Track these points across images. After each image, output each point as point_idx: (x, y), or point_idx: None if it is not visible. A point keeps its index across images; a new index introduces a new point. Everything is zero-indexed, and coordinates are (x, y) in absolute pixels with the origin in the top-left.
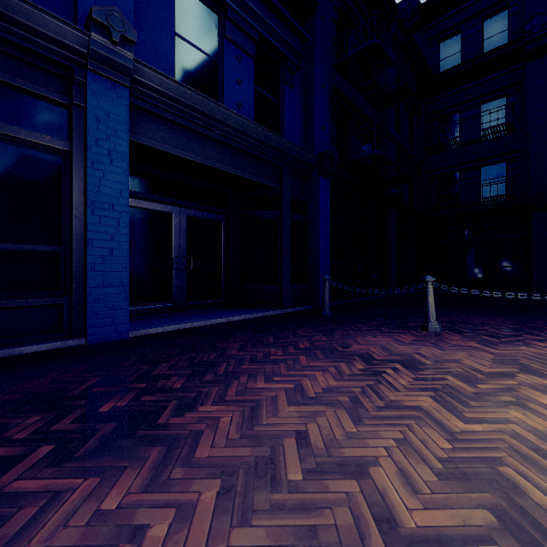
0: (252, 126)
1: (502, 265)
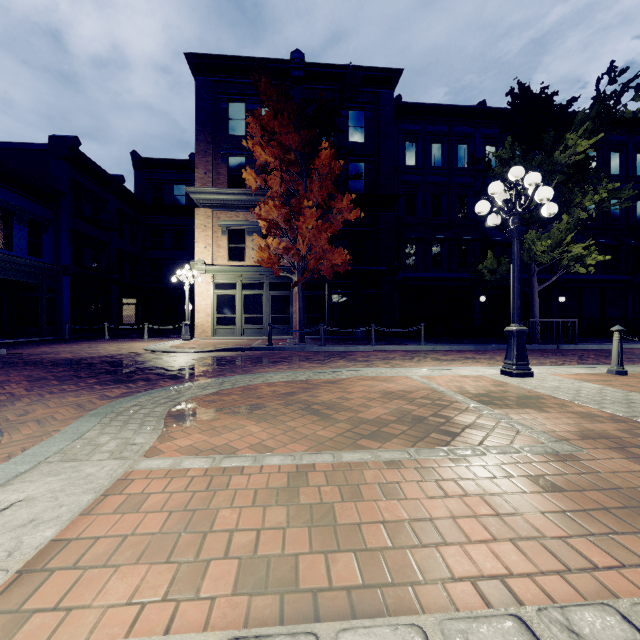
0: (29, 262)
1: (182, 317)
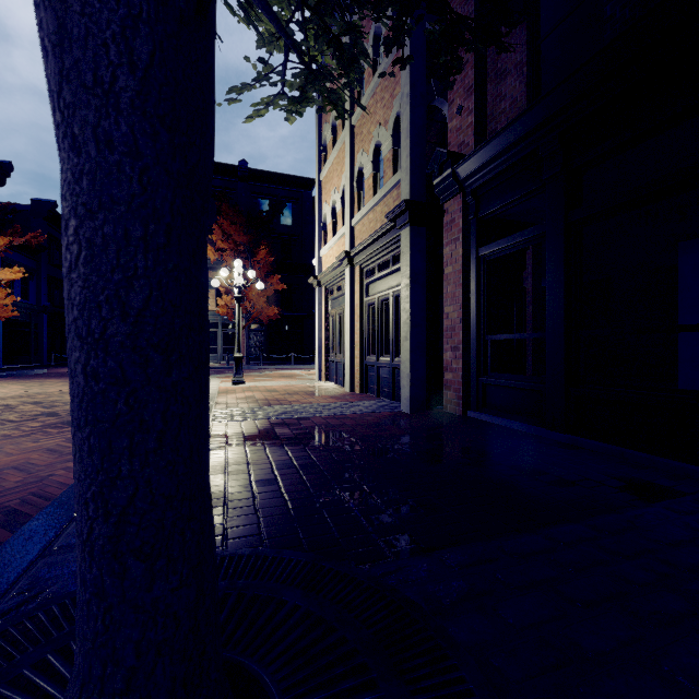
0: (27, 305)
1: None
